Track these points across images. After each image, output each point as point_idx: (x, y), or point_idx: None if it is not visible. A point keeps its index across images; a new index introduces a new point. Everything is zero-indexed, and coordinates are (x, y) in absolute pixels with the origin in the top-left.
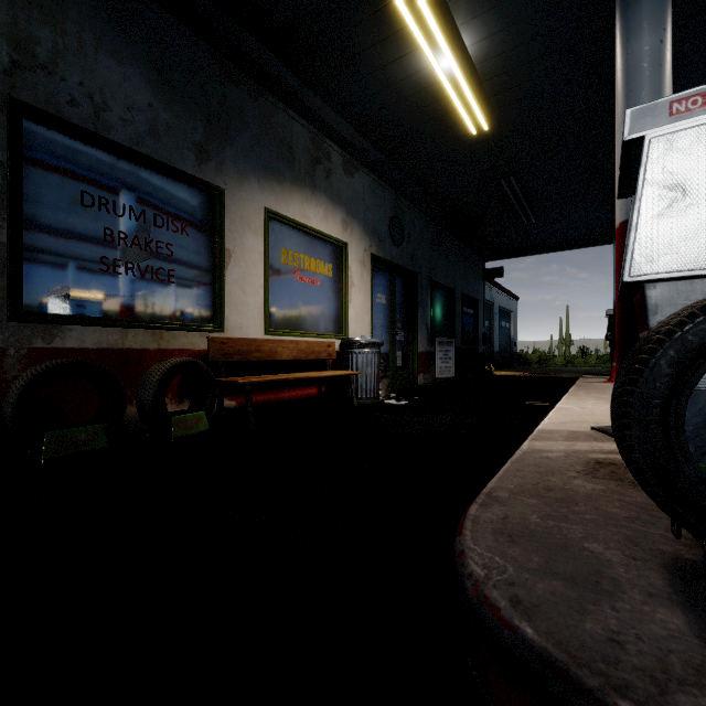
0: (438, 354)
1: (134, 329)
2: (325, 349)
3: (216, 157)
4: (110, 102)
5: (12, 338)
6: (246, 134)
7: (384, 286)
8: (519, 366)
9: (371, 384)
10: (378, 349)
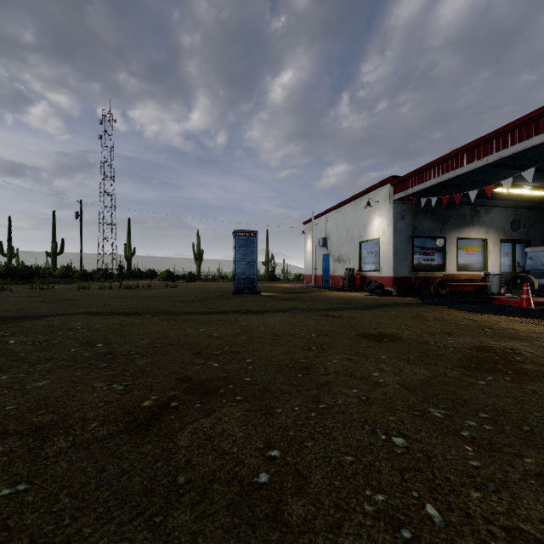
0: None
1: (428, 272)
2: (477, 276)
3: (444, 229)
4: (425, 228)
5: (413, 275)
6: (451, 220)
7: (508, 249)
8: None
9: (496, 287)
10: (500, 276)
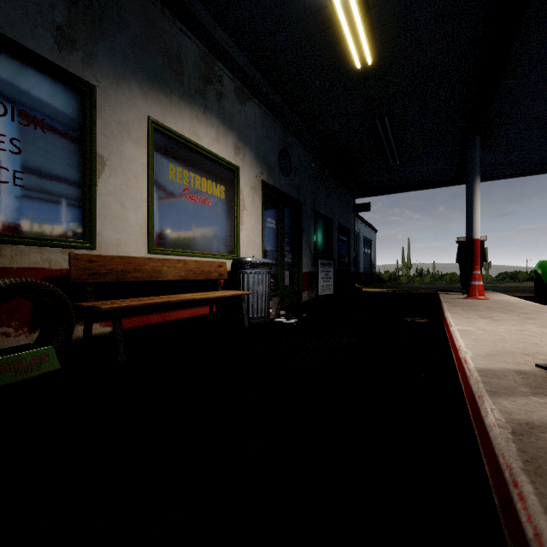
0: (320, 274)
1: None
2: (216, 269)
3: (85, 47)
4: None
5: None
6: (125, 31)
7: (274, 212)
8: (378, 284)
9: (262, 303)
10: (269, 269)
